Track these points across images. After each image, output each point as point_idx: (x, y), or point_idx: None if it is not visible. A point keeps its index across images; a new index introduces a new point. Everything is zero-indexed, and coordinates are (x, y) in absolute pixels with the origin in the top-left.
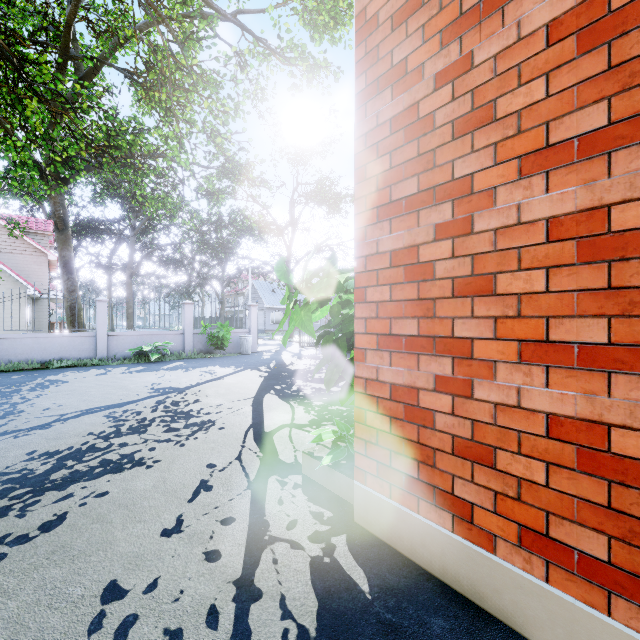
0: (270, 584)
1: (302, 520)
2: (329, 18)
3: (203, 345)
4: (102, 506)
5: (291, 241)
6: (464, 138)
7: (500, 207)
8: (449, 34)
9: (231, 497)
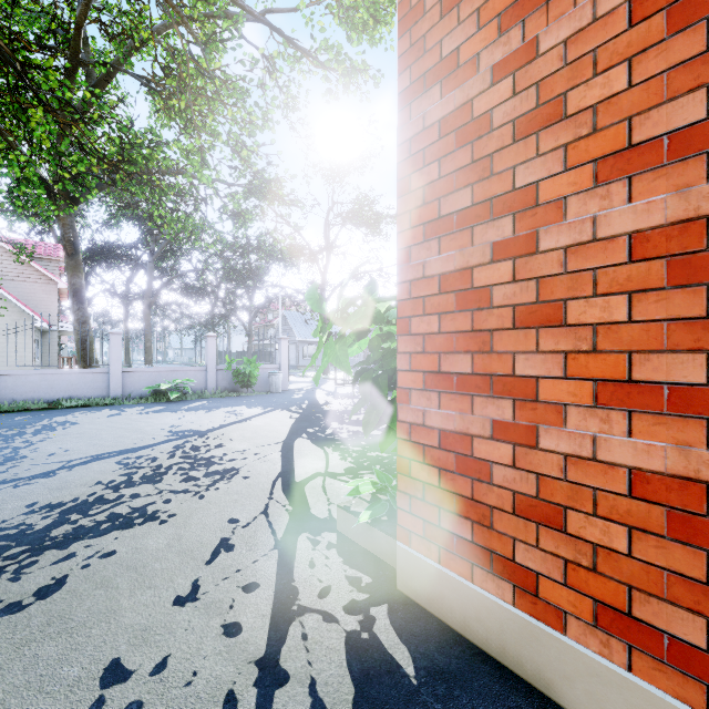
0: (298, 665)
1: (336, 587)
2: (368, 15)
3: (228, 382)
4: (108, 568)
5: (326, 267)
6: (527, 140)
7: (571, 221)
8: (509, 18)
9: (255, 558)
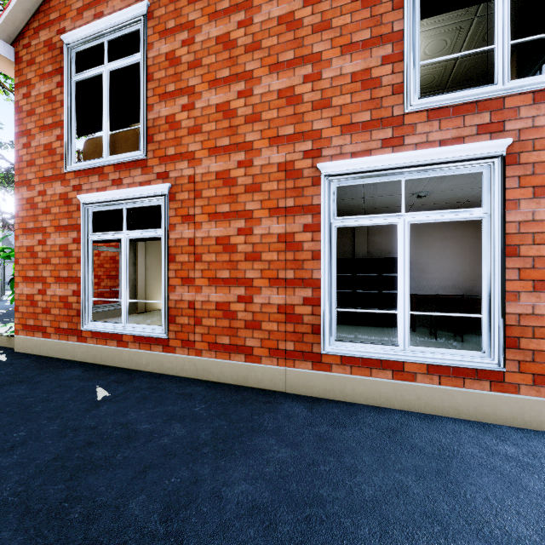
0: None
1: None
2: None
3: None
4: None
5: None
6: (45, 215)
7: (52, 239)
8: (42, 180)
9: None
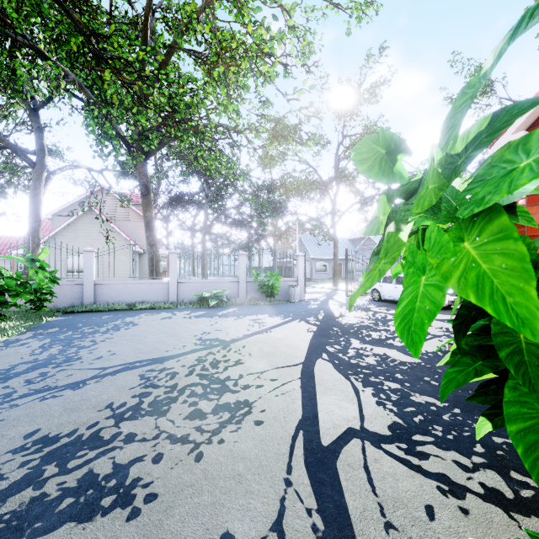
0: None
1: None
2: None
3: (255, 292)
4: None
5: (335, 195)
6: None
7: None
8: None
9: None
